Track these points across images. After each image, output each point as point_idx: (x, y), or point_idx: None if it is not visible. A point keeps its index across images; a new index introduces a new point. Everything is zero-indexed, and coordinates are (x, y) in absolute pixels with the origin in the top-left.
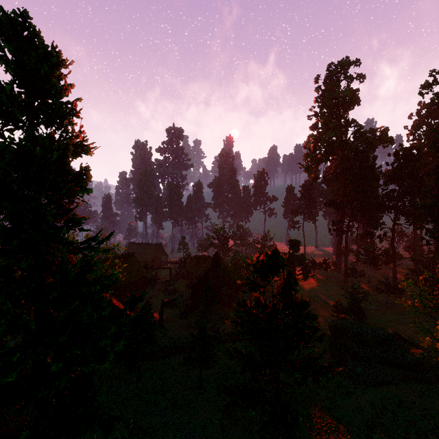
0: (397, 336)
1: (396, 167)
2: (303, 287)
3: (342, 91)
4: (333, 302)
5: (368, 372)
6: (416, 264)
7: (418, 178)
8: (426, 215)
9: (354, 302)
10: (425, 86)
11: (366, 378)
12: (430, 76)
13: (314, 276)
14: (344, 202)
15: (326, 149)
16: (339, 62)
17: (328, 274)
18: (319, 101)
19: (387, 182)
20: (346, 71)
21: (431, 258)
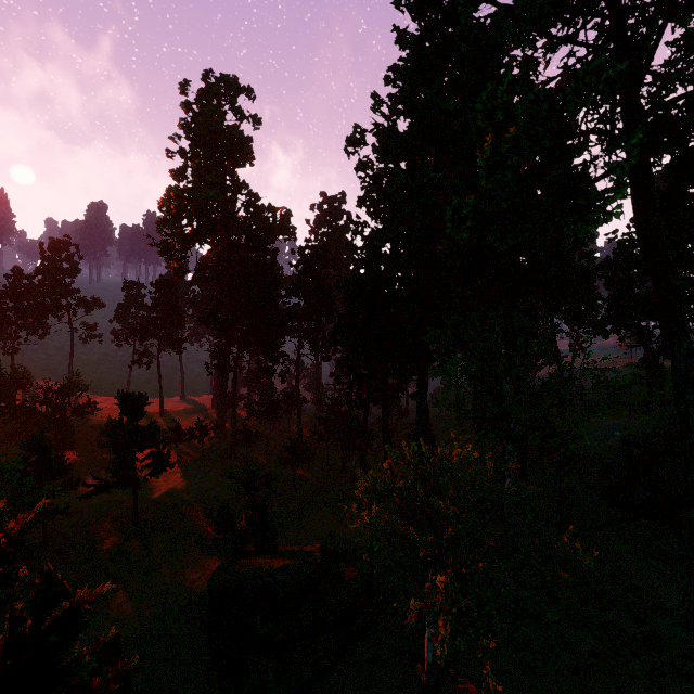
0: (324, 553)
1: (302, 270)
2: (156, 484)
3: (229, 126)
4: (214, 503)
5: (289, 670)
6: (324, 410)
7: (326, 291)
8: (336, 341)
9: (255, 511)
10: (352, 142)
11: (286, 688)
12: (355, 131)
13: (178, 464)
14: (232, 319)
15: (201, 219)
16: (223, 75)
17: (206, 444)
18: (188, 129)
19: (291, 291)
20: (233, 99)
21: (337, 398)
